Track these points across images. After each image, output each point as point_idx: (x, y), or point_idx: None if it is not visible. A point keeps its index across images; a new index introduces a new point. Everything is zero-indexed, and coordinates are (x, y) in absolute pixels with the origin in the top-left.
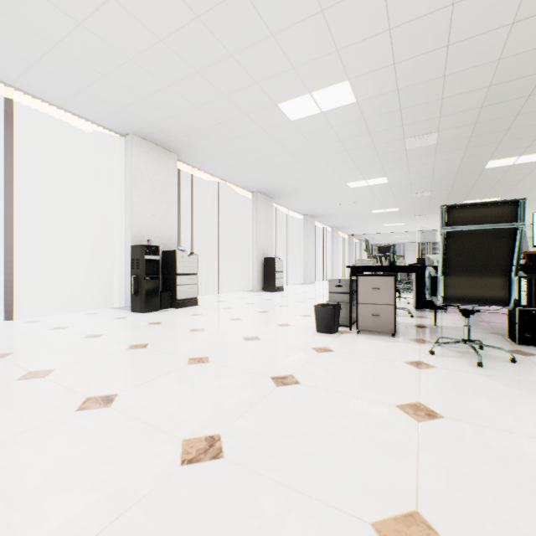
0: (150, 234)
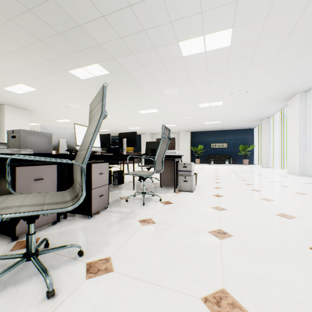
0: None
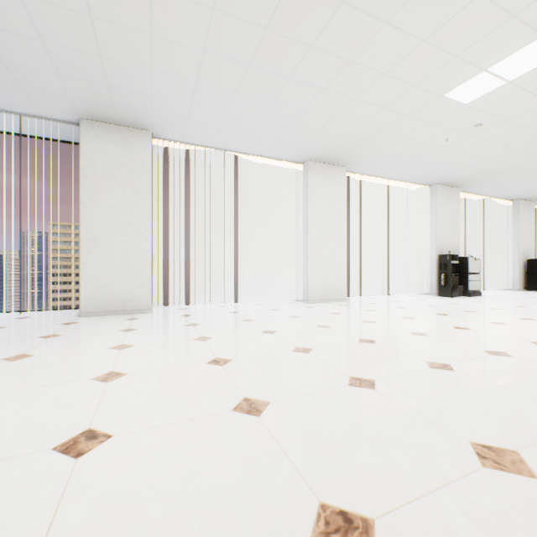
0: (444, 247)
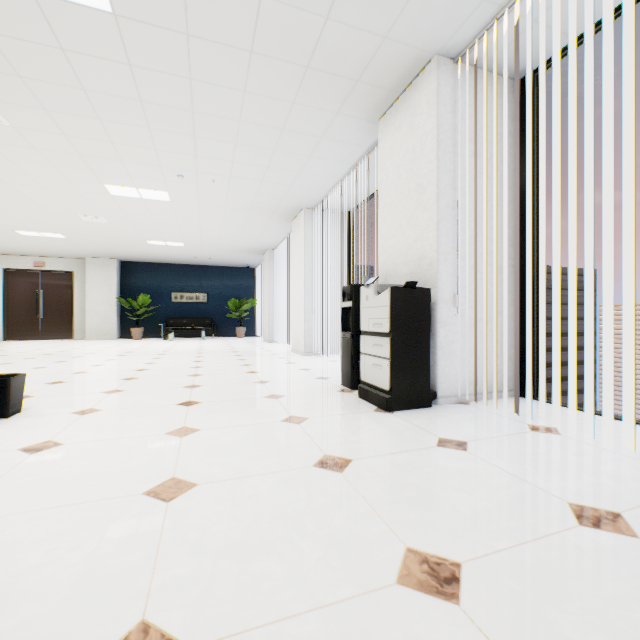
0: (395, 263)
